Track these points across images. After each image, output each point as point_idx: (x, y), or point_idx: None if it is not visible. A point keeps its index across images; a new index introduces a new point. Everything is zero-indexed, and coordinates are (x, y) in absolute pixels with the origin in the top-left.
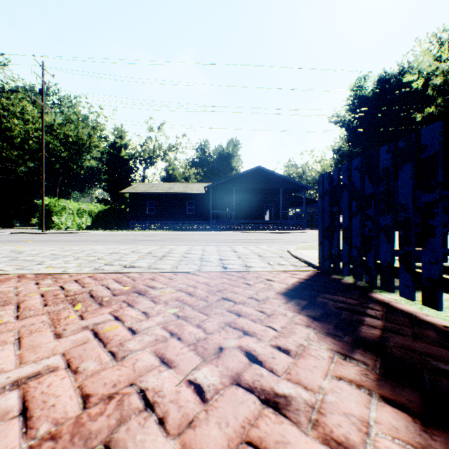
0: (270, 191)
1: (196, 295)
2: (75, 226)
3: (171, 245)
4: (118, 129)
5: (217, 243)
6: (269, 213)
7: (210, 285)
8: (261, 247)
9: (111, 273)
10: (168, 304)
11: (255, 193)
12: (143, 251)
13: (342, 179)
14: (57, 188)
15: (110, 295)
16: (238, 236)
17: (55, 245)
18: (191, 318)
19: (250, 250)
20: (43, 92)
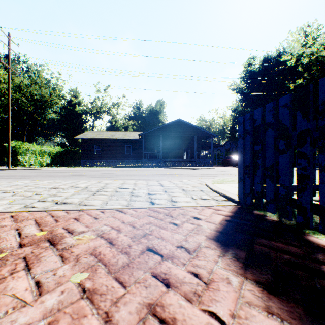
0: (187, 137)
1: (118, 243)
2: (37, 163)
3: (109, 179)
4: (74, 90)
5: (147, 178)
6: (186, 154)
7: (136, 227)
8: (183, 181)
9: (37, 211)
10: (79, 262)
11: (176, 139)
12: (81, 186)
13: (267, 118)
14: (24, 134)
15: (15, 245)
16: (164, 171)
17: (9, 180)
18: (101, 294)
19: (175, 184)
20: (9, 57)
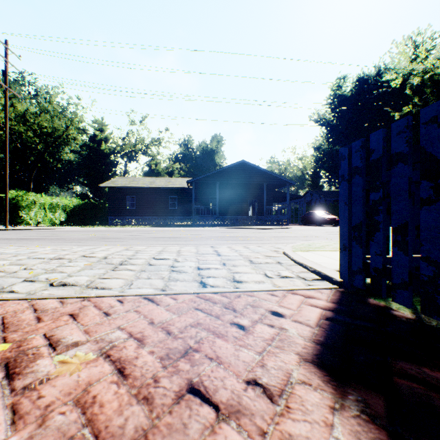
0: (254, 186)
1: (134, 372)
2: (47, 221)
3: (142, 244)
4: (99, 122)
5: (198, 242)
6: (252, 209)
7: (172, 334)
8: (249, 247)
9: (14, 299)
10: (44, 427)
11: (238, 188)
12: (97, 255)
13: (394, 145)
14: (31, 181)
15: None
16: (222, 232)
17: None
18: None
19: (238, 252)
20: (6, 73)
